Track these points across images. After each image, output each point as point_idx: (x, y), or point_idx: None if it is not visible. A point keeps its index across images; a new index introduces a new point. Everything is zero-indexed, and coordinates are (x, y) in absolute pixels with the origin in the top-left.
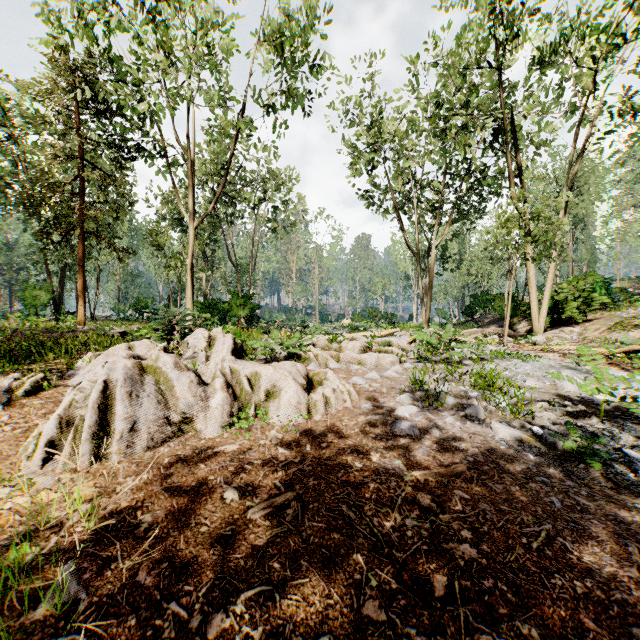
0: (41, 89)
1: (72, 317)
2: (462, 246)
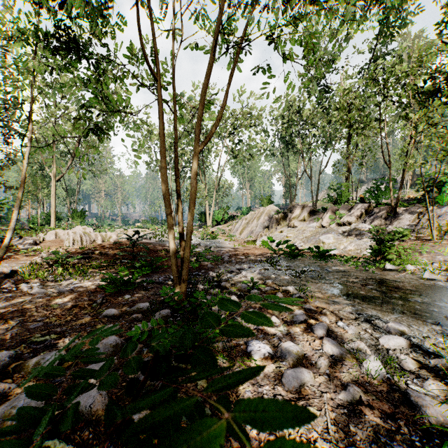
0: None
1: None
2: None
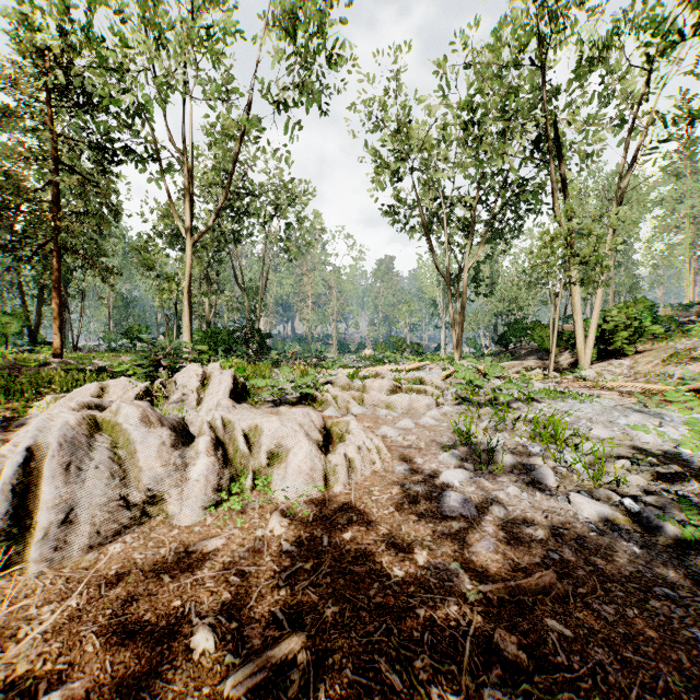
0: (6, 76)
1: (50, 348)
2: (494, 269)
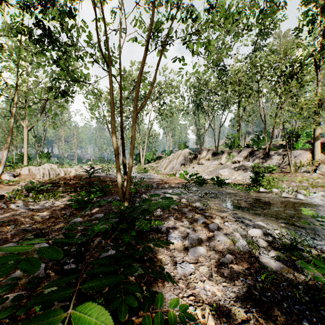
0: None
1: None
2: None
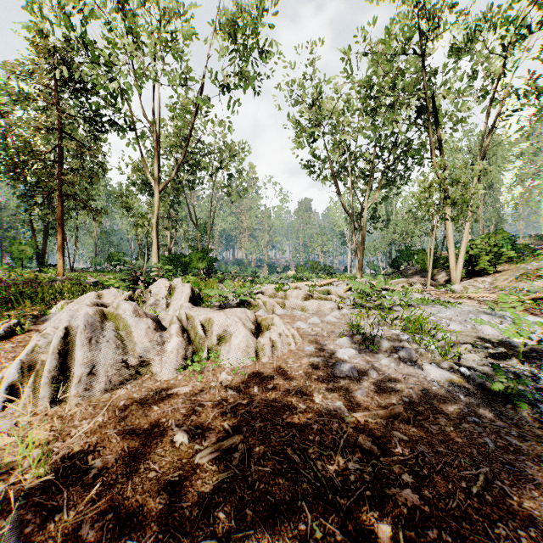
0: (24, 69)
1: (53, 269)
2: (389, 209)
